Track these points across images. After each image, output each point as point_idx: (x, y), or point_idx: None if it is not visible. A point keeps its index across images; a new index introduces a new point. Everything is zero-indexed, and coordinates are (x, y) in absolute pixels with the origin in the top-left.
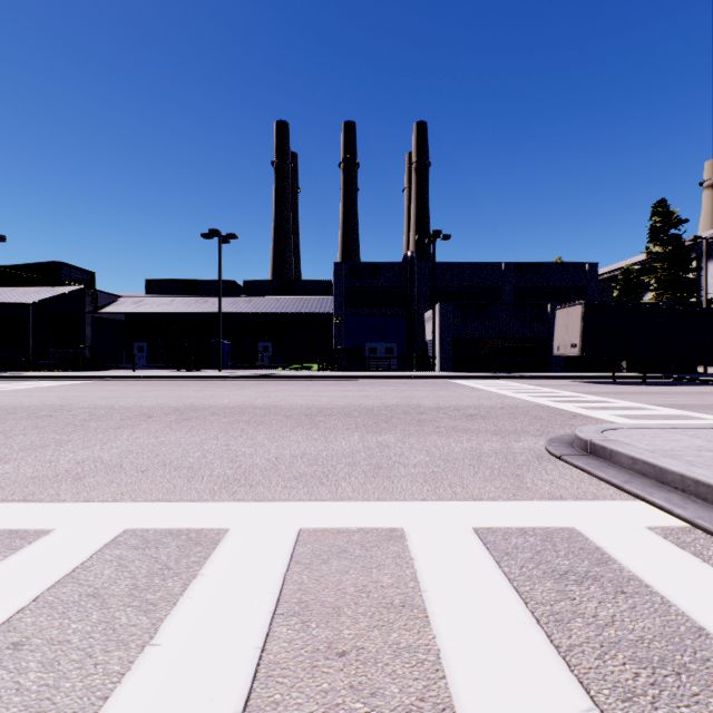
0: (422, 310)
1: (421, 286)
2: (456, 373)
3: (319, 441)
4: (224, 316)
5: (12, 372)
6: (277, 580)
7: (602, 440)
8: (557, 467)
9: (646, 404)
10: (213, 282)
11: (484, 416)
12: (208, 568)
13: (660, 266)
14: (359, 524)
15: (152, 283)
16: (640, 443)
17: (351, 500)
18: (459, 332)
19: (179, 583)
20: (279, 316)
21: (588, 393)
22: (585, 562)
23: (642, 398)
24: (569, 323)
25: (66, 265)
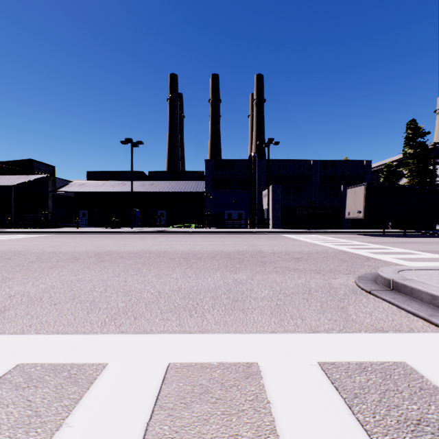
0: (261, 190)
1: (260, 175)
2: (283, 230)
3: (191, 278)
4: (136, 194)
5: (0, 229)
6: (138, 434)
7: (402, 279)
8: (370, 300)
9: (413, 250)
10: (129, 172)
11: (306, 258)
12: (75, 415)
13: (411, 162)
14: (219, 358)
15: (91, 173)
16: (431, 282)
17: (213, 332)
18: (284, 203)
19: (41, 437)
20: (170, 194)
21: (371, 243)
22: (432, 406)
23: (408, 246)
24: (356, 197)
25: (36, 162)
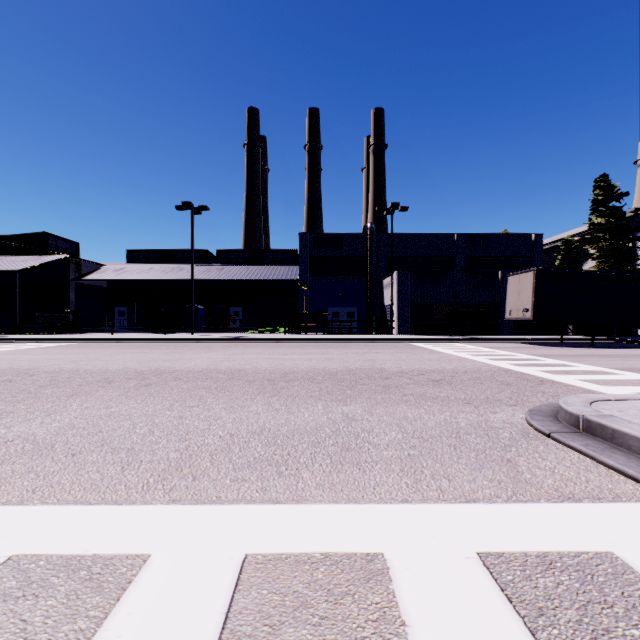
0: (381, 277)
1: (380, 255)
2: (413, 336)
3: (280, 412)
4: (198, 283)
5: None
6: None
7: (598, 416)
8: (550, 448)
9: (607, 368)
10: (188, 252)
11: (449, 381)
12: None
13: (602, 236)
14: (324, 546)
15: (132, 253)
16: None
17: (314, 502)
18: (416, 297)
19: None
20: (248, 283)
21: (544, 356)
22: None
23: (599, 361)
24: (521, 289)
25: (52, 236)
